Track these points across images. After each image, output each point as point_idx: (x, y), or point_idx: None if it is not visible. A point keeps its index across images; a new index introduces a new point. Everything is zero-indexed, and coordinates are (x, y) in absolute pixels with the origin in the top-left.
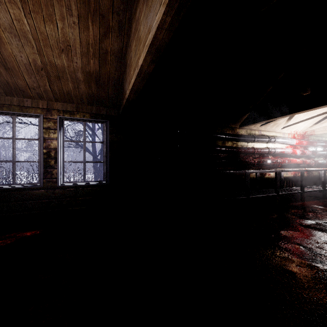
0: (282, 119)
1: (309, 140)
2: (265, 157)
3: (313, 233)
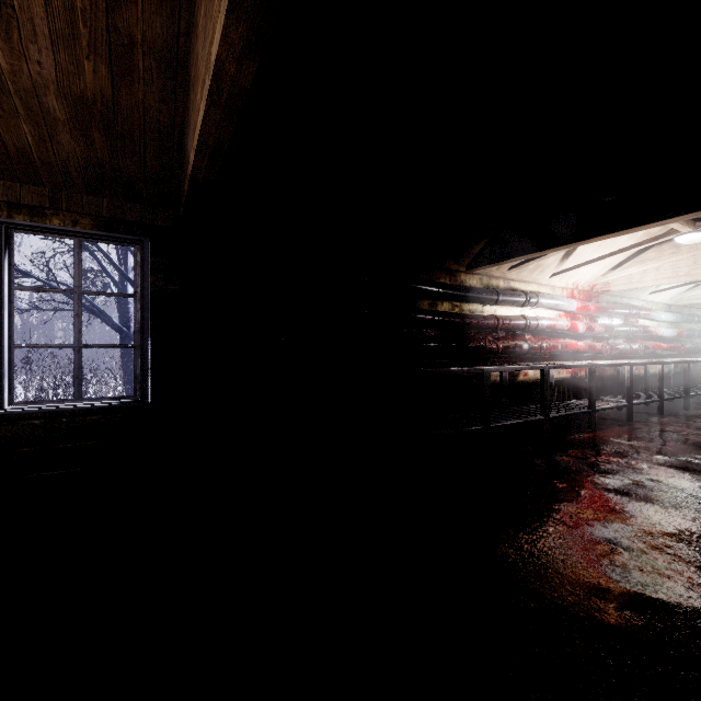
0: (553, 256)
1: (600, 302)
2: (519, 337)
3: (636, 510)
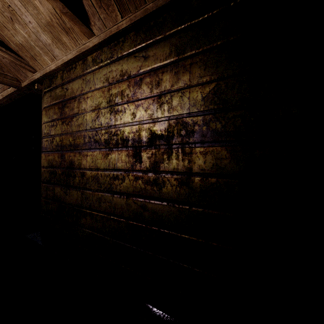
0: None
1: None
2: None
3: None
